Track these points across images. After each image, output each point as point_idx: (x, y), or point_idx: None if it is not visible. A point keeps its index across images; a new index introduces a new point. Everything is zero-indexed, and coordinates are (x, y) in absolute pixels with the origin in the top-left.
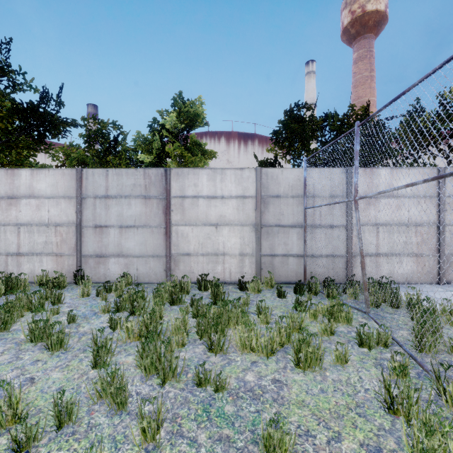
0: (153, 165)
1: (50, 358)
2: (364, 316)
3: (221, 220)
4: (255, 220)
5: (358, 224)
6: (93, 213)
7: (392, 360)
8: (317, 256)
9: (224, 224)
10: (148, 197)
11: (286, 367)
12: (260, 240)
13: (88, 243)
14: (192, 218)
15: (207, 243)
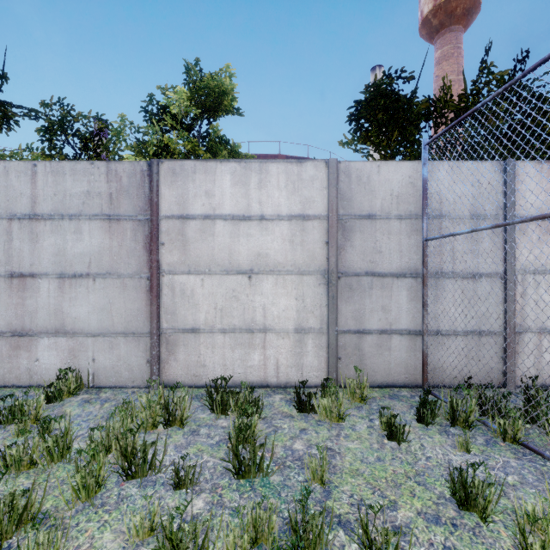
0: None
1: None
2: None
3: (260, 263)
4: (325, 263)
5: None
6: (7, 249)
7: None
8: (447, 333)
9: (266, 270)
10: (116, 218)
11: None
12: (337, 302)
13: None
14: (201, 259)
15: (231, 307)
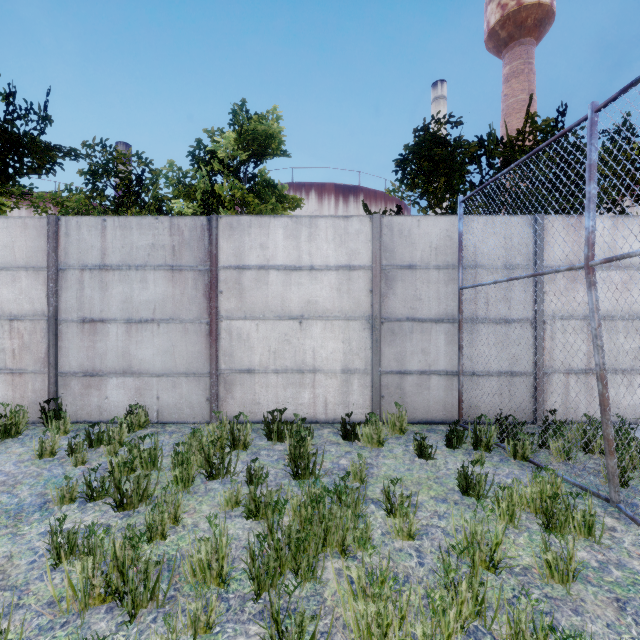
0: None
1: None
2: None
3: (310, 309)
4: (370, 309)
5: (596, 315)
6: (79, 297)
7: None
8: (481, 374)
9: (315, 316)
10: (179, 269)
11: None
12: (380, 345)
13: (69, 350)
14: (256, 305)
15: (283, 350)
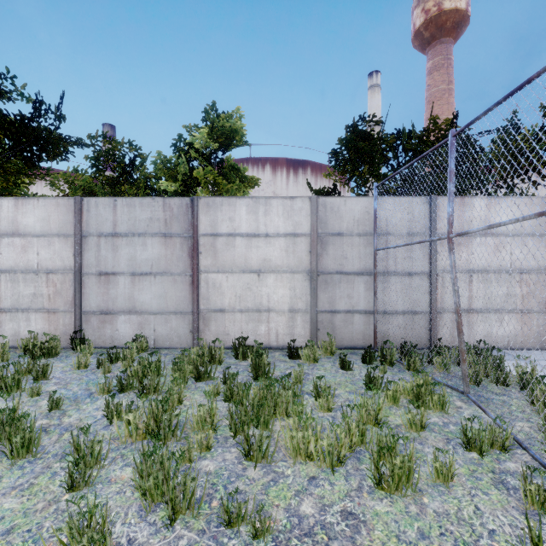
0: (179, 195)
1: (9, 471)
2: (471, 405)
3: (265, 265)
4: (309, 265)
5: (453, 270)
6: (97, 256)
7: (526, 481)
8: (391, 313)
9: (269, 270)
10: (170, 236)
11: (361, 488)
12: (317, 291)
13: (89, 295)
14: (226, 263)
15: (246, 295)
